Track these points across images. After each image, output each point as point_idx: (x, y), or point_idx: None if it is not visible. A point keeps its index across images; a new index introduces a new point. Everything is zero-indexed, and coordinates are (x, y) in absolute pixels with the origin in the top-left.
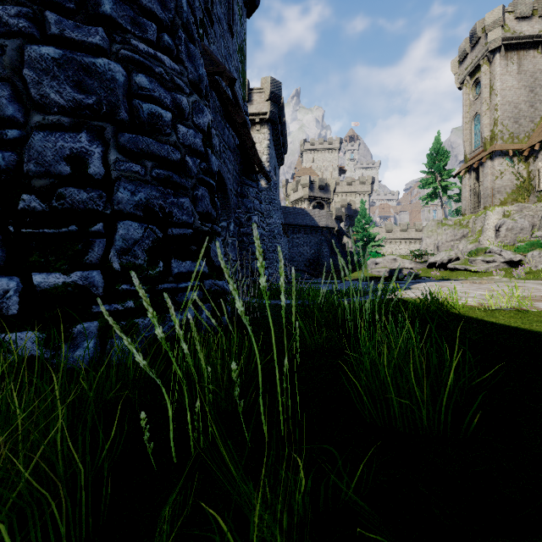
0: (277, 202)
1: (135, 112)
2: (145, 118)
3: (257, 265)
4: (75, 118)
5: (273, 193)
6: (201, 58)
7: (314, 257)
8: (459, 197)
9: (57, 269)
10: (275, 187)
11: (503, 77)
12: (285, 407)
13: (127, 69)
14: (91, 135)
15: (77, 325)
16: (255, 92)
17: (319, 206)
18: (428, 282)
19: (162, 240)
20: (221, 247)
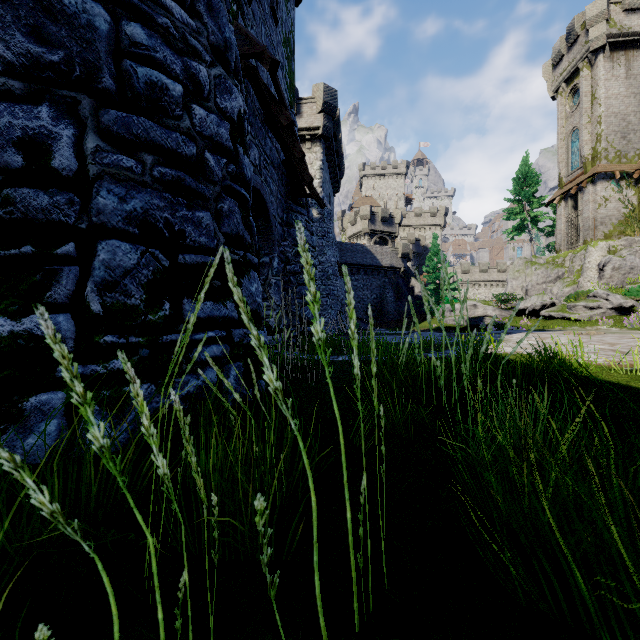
0: (331, 236)
1: (125, 79)
2: (141, 89)
3: (307, 297)
4: (32, 84)
5: (327, 225)
6: (228, 18)
7: (376, 303)
8: (552, 230)
9: (1, 312)
10: (329, 218)
11: (608, 83)
12: (356, 552)
13: (113, 14)
14: (56, 110)
15: (31, 397)
16: (305, 102)
17: (382, 242)
18: (519, 333)
19: (169, 270)
20: (258, 284)
